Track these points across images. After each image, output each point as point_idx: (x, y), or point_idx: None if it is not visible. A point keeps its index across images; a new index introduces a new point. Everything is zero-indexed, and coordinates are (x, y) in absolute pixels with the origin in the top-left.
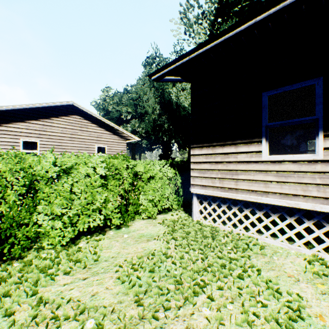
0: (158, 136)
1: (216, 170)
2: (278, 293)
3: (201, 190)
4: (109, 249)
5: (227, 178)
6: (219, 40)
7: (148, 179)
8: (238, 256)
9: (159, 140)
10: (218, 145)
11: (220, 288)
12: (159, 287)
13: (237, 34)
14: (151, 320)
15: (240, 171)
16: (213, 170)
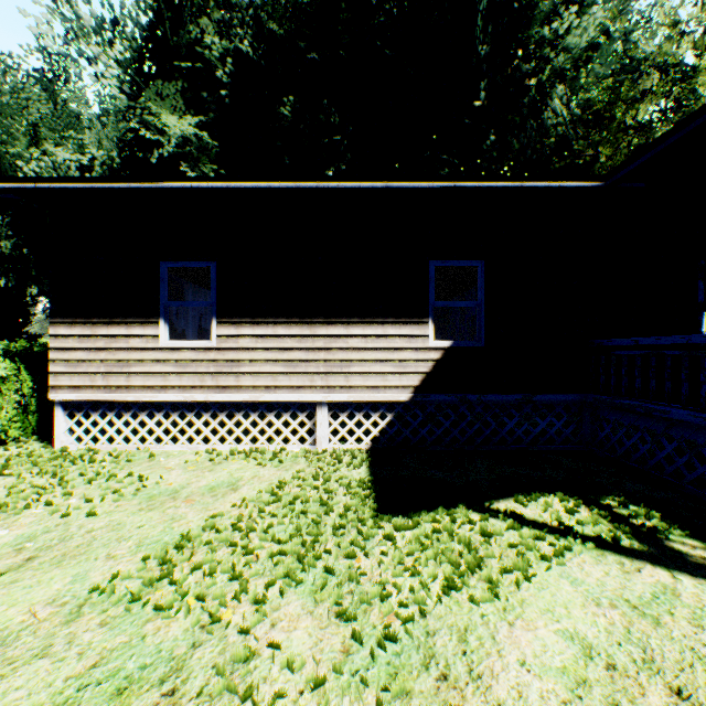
0: None
1: (99, 361)
2: (142, 481)
3: (71, 395)
4: None
5: (116, 372)
6: (86, 184)
7: None
8: (115, 468)
9: None
10: (101, 323)
11: (69, 494)
12: None
13: (110, 188)
14: None
15: (134, 362)
16: (94, 361)
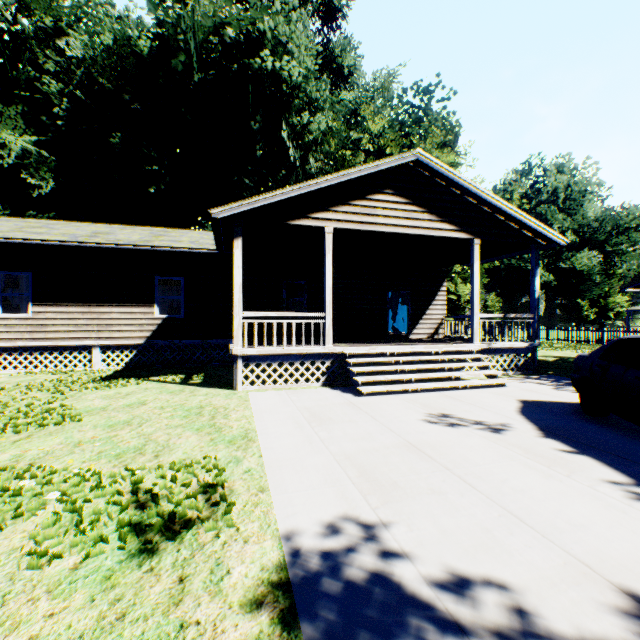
0: None
1: None
2: None
3: None
4: None
5: None
6: None
7: None
8: None
9: None
10: None
11: None
12: None
13: None
14: None
15: None
16: None
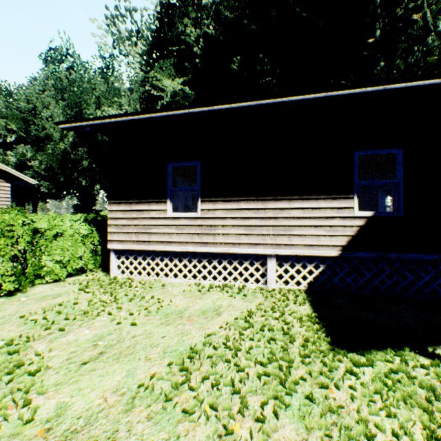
0: (72, 178)
1: (133, 225)
2: (160, 303)
3: (118, 246)
4: (2, 311)
5: (142, 232)
6: (128, 118)
7: (54, 237)
8: (143, 292)
9: (74, 183)
10: (135, 203)
11: (120, 308)
12: (67, 317)
13: (141, 119)
14: (59, 332)
15: (152, 226)
16: (130, 225)
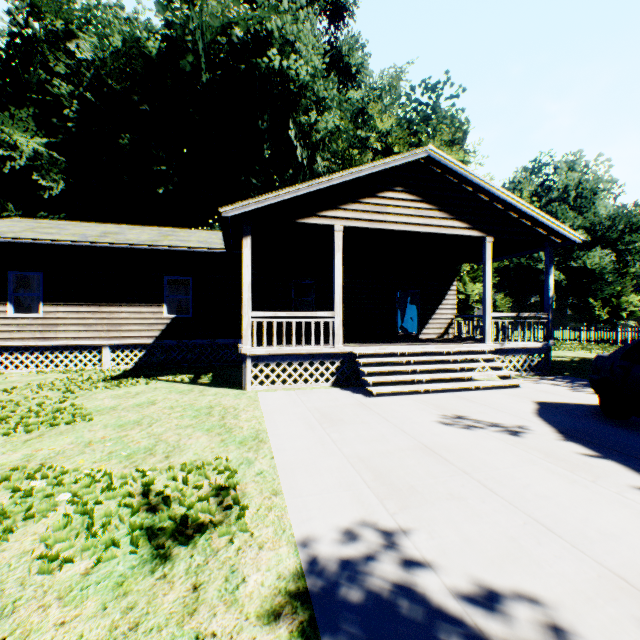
0: None
1: None
2: None
3: None
4: None
5: None
6: None
7: None
8: None
9: None
10: None
11: None
12: None
13: None
14: None
15: None
16: None
